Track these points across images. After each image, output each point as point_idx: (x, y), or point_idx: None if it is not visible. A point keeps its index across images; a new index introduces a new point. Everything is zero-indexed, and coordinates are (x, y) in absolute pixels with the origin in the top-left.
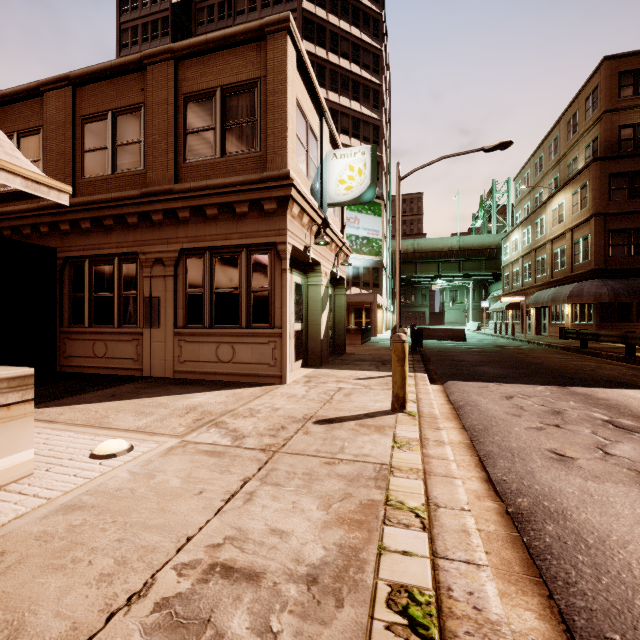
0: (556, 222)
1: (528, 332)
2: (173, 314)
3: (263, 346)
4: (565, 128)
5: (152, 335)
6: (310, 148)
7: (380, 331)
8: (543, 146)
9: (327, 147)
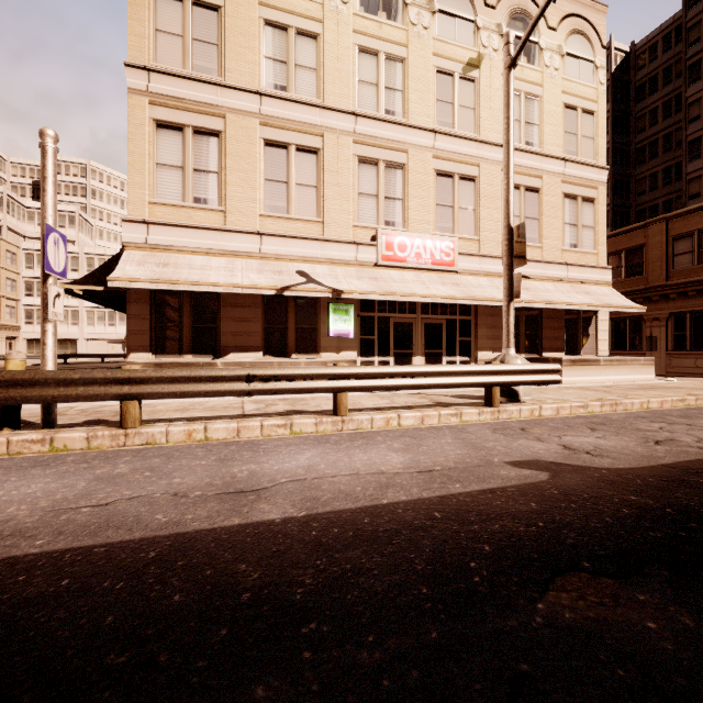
0: None
1: None
2: (665, 344)
3: None
4: None
5: (651, 355)
6: None
7: None
8: None
9: None
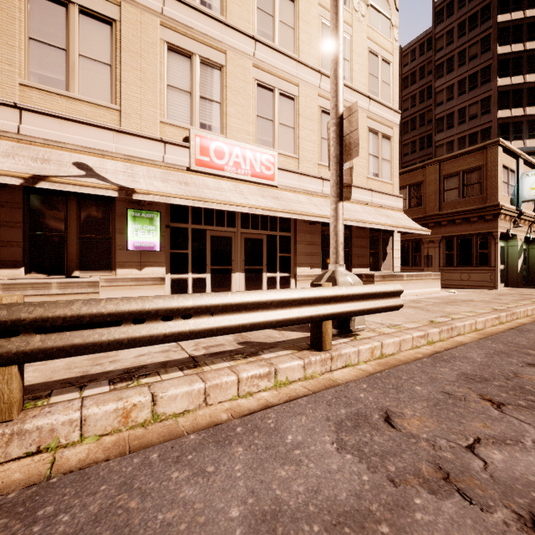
0: None
1: None
2: (438, 262)
3: (485, 274)
4: None
5: (428, 270)
6: (509, 180)
7: None
8: None
9: (521, 170)
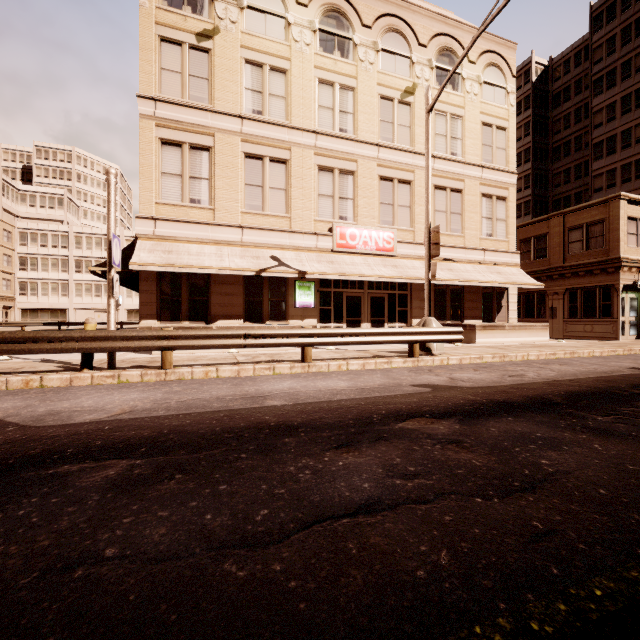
0: None
1: None
2: (562, 314)
3: (607, 326)
4: None
5: (552, 322)
6: (639, 230)
7: None
8: None
9: None
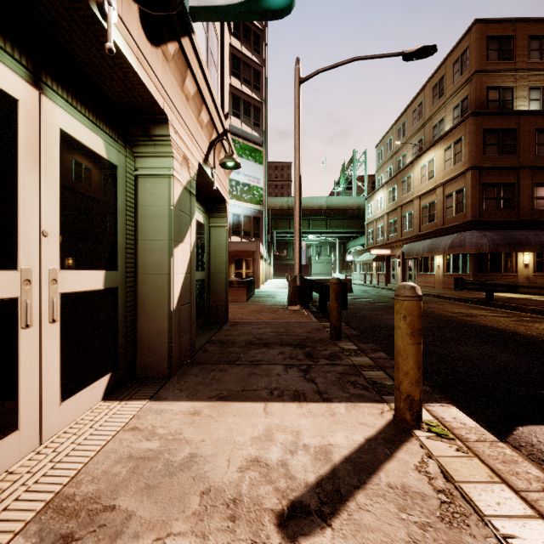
0: (425, 179)
1: (392, 282)
2: None
3: None
4: (430, 93)
5: None
6: None
7: (261, 282)
8: (406, 113)
9: None
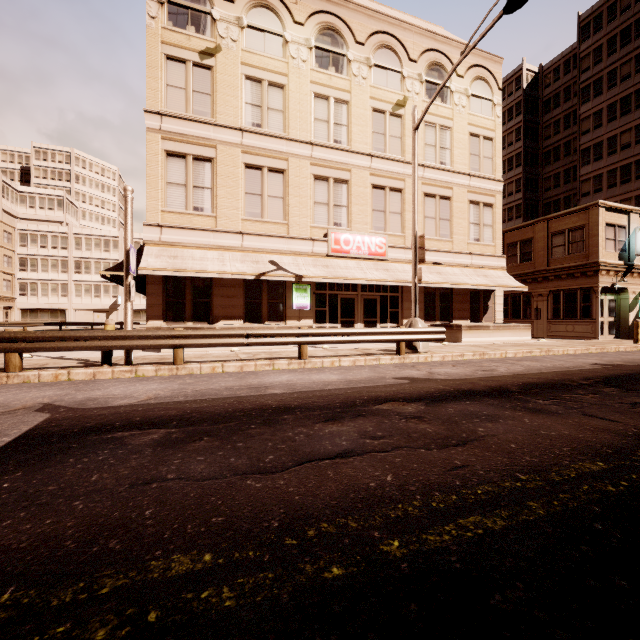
0: None
1: None
2: (546, 314)
3: (587, 326)
4: None
5: (537, 322)
6: (617, 236)
7: None
8: None
9: (635, 224)
